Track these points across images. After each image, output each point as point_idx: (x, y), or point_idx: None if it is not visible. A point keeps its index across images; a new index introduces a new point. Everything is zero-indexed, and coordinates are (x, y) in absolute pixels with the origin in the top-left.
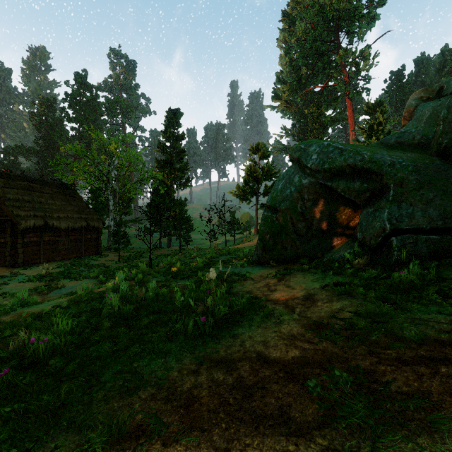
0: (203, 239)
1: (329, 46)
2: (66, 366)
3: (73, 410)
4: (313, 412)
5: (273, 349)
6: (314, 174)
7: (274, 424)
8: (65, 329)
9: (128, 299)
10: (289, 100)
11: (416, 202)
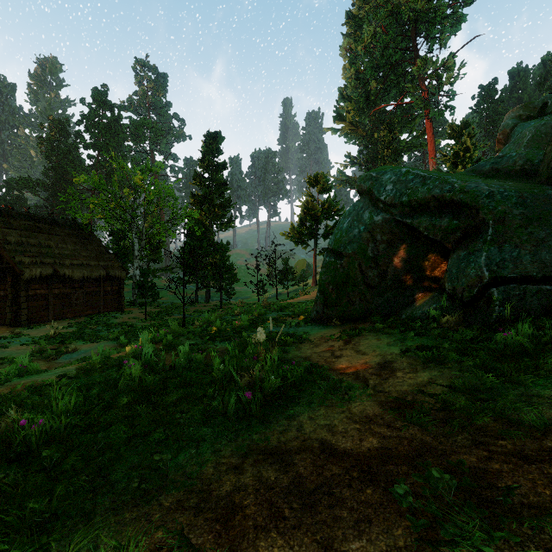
0: (249, 292)
1: (404, 55)
2: (66, 457)
3: (69, 524)
4: (404, 534)
5: (342, 437)
6: (389, 209)
7: (348, 551)
8: (67, 408)
9: (152, 367)
10: (355, 121)
11: (523, 243)
